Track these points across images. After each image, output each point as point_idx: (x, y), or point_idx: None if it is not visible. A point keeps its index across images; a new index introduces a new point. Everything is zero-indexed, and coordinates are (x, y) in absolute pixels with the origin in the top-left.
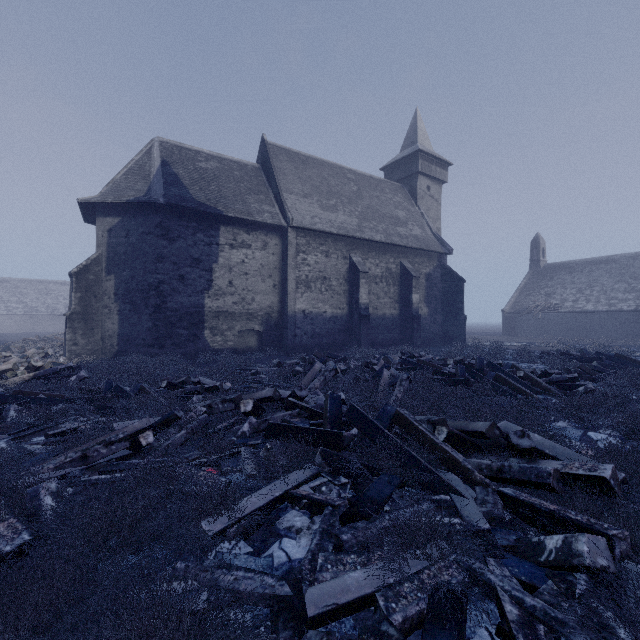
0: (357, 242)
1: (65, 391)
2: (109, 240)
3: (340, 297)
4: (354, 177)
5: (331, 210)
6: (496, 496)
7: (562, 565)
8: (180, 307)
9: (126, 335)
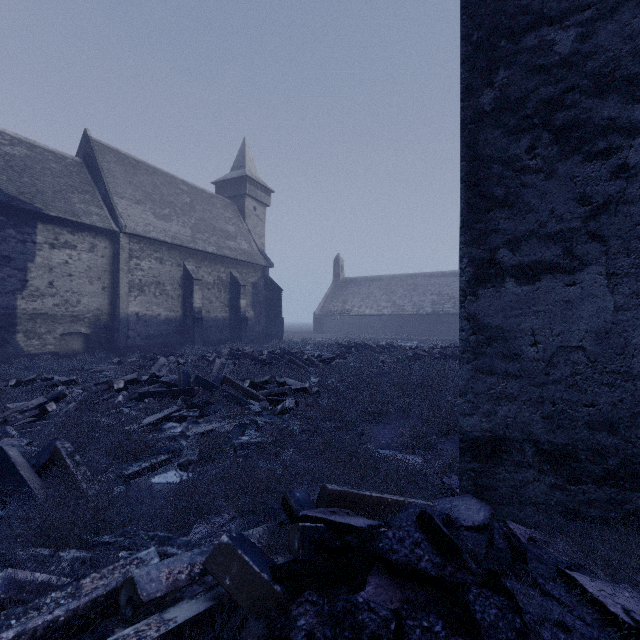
0: (191, 252)
1: None
2: None
3: (175, 301)
4: (187, 189)
5: (165, 219)
6: (268, 403)
7: (281, 411)
8: None
9: None
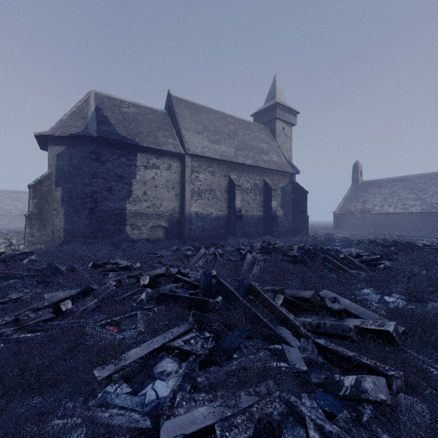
0: (234, 165)
1: (16, 270)
2: (57, 162)
3: (222, 203)
4: (232, 120)
5: (216, 143)
6: (314, 345)
7: (354, 399)
8: (108, 210)
9: (69, 229)
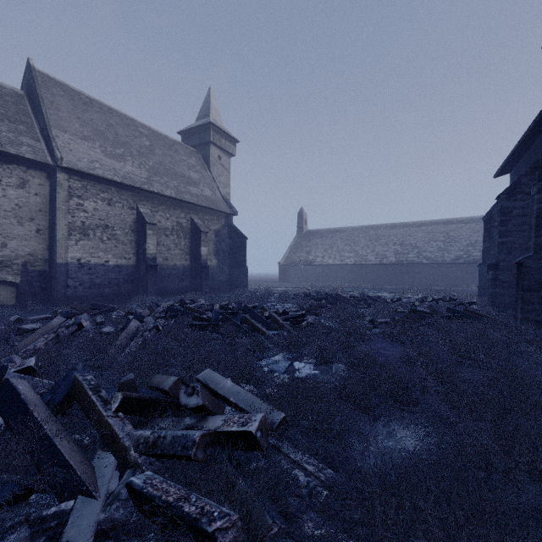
0: (146, 194)
1: None
2: None
3: (126, 247)
4: (147, 132)
5: (117, 158)
6: None
7: None
8: None
9: None
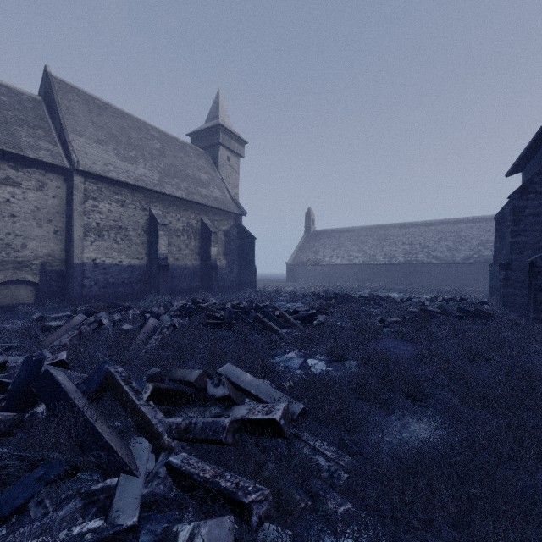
0: (157, 196)
1: None
2: None
3: (139, 247)
4: (158, 135)
5: (130, 161)
6: None
7: None
8: None
9: None
